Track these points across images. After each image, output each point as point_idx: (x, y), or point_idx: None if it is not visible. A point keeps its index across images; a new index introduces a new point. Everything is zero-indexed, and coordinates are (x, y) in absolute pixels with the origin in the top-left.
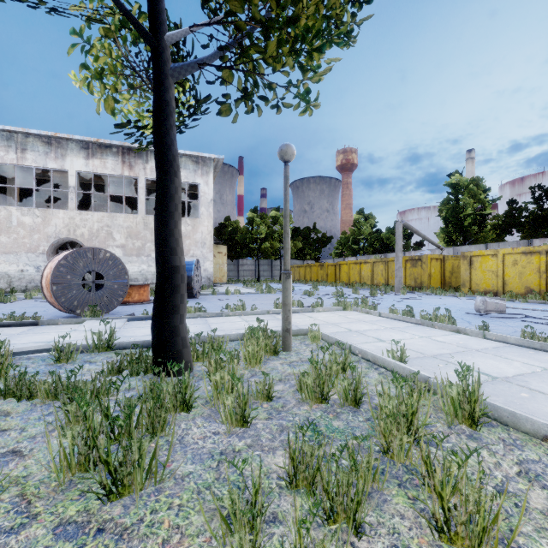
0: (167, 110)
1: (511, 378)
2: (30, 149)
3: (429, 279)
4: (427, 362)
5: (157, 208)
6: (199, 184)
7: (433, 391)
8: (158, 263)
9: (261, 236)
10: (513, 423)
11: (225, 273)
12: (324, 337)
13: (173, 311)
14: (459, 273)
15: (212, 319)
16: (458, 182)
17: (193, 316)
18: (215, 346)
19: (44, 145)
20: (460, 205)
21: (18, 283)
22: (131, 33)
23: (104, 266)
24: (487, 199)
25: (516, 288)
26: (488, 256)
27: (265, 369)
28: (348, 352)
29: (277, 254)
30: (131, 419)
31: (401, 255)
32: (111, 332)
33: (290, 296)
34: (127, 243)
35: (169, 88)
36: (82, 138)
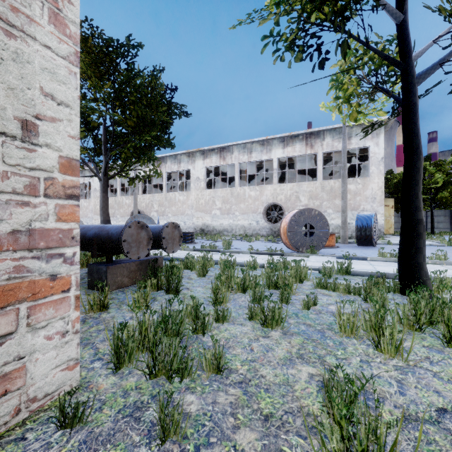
0: (415, 109)
1: None
2: (254, 151)
3: None
4: None
5: (404, 179)
6: (369, 146)
7: None
8: (403, 217)
9: (436, 185)
10: None
11: (392, 225)
12: None
13: (417, 251)
14: None
15: None
16: None
17: (389, 260)
18: (450, 283)
19: (260, 146)
20: None
21: (248, 231)
22: (375, 65)
23: (314, 220)
24: None
25: None
26: None
27: None
28: None
29: None
30: (433, 311)
31: None
32: (348, 263)
33: None
34: (309, 203)
35: (416, 93)
36: (281, 135)
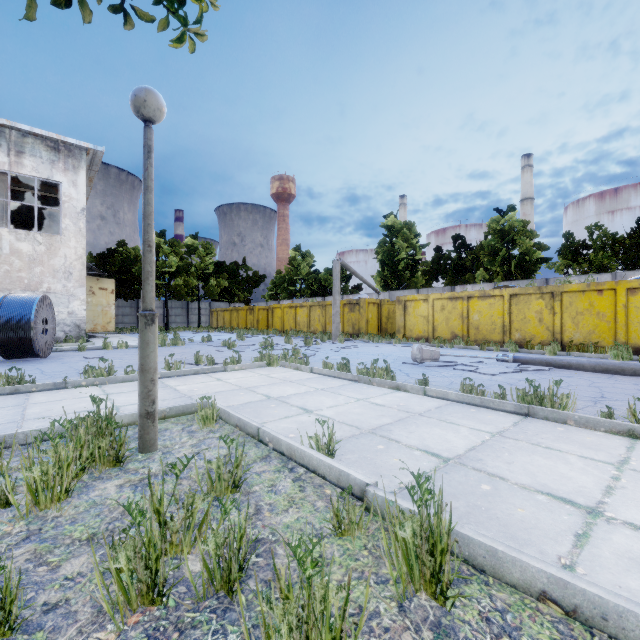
0: None
1: (464, 458)
2: None
3: (367, 325)
4: (365, 444)
5: None
6: (61, 183)
7: (373, 510)
8: None
9: (171, 270)
10: (493, 568)
11: (112, 318)
12: (223, 416)
13: None
14: (394, 319)
15: (42, 396)
16: (393, 225)
17: (1, 392)
18: None
19: None
20: (395, 249)
21: None
22: None
23: None
24: (418, 245)
25: (444, 334)
26: (420, 301)
27: (72, 509)
28: (241, 453)
29: (196, 295)
30: None
31: (338, 298)
32: None
33: (155, 355)
34: None
35: None
36: None
